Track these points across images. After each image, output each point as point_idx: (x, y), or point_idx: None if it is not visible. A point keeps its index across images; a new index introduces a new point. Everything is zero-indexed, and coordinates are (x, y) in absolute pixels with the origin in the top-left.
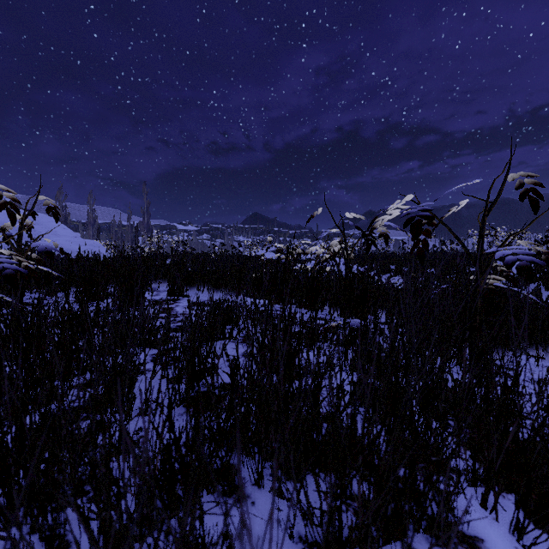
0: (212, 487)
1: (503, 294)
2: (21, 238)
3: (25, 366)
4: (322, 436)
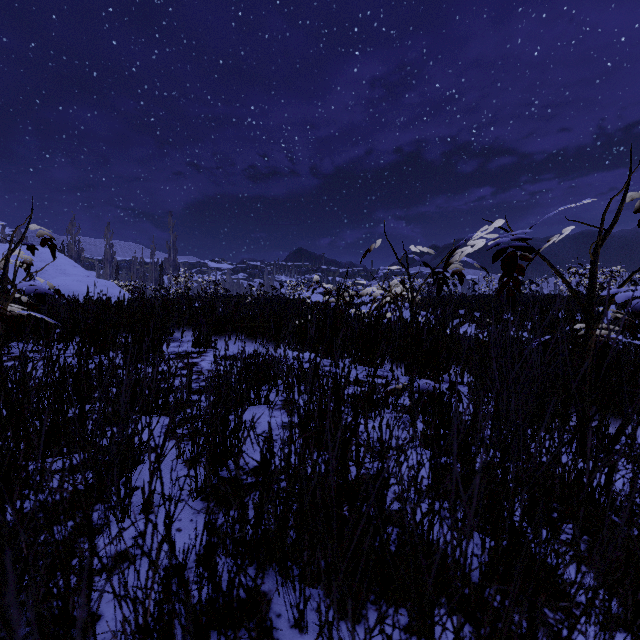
0: (233, 633)
1: None
2: (6, 276)
3: None
4: (391, 555)
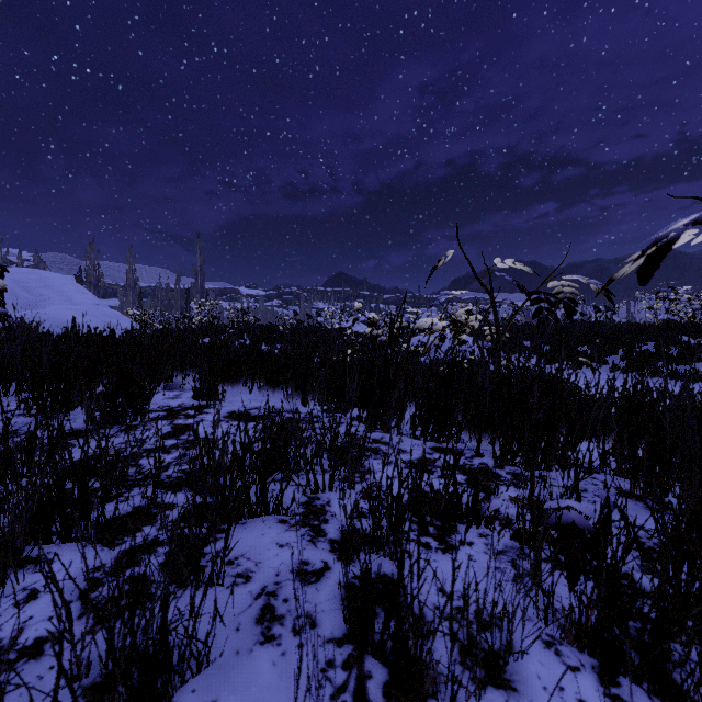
0: None
1: None
2: None
3: None
4: None
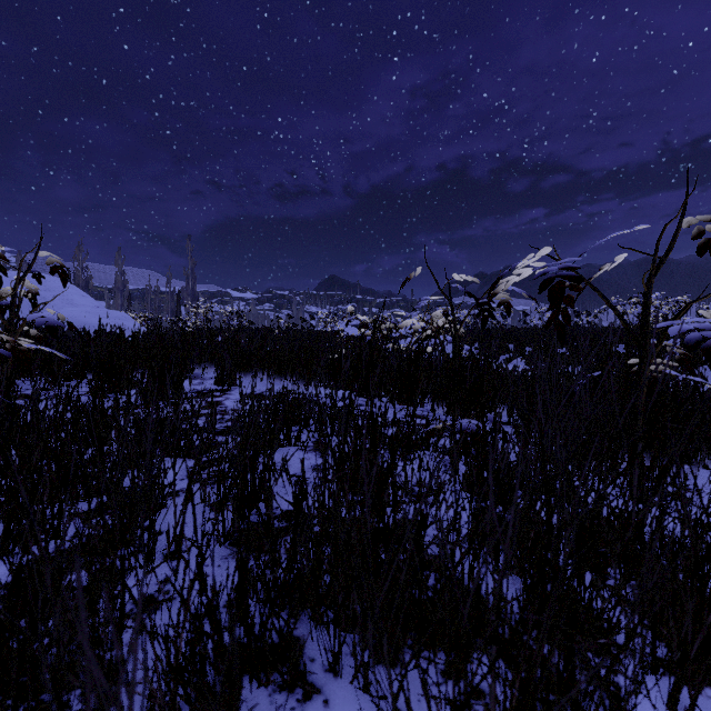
0: (265, 676)
1: (695, 389)
2: (14, 307)
3: (3, 489)
4: (429, 597)
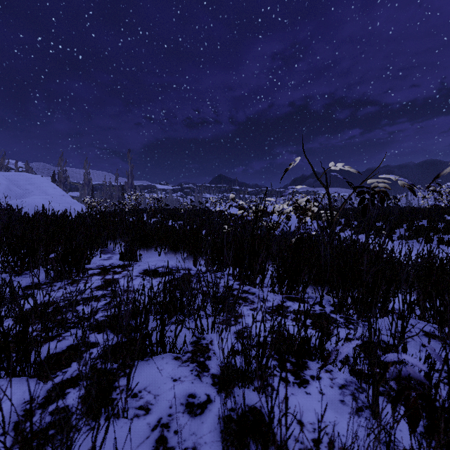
0: None
1: None
2: None
3: None
4: None
